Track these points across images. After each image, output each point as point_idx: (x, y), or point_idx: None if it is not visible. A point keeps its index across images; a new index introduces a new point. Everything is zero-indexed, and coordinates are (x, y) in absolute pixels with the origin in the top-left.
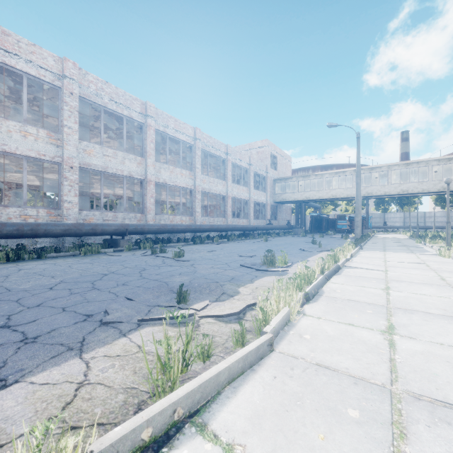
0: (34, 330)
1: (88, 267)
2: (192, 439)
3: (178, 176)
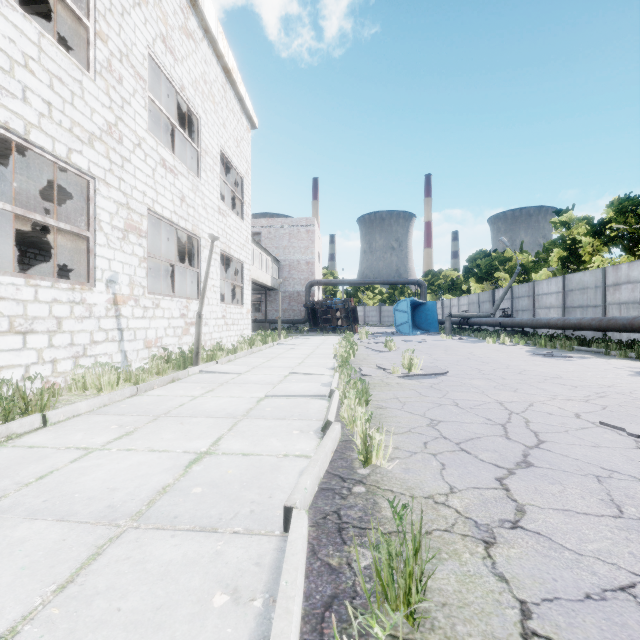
0: None
1: None
2: None
3: None
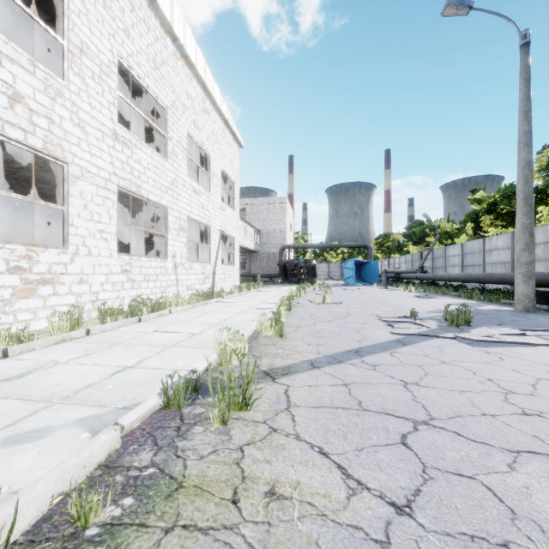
0: None
1: None
2: None
3: None
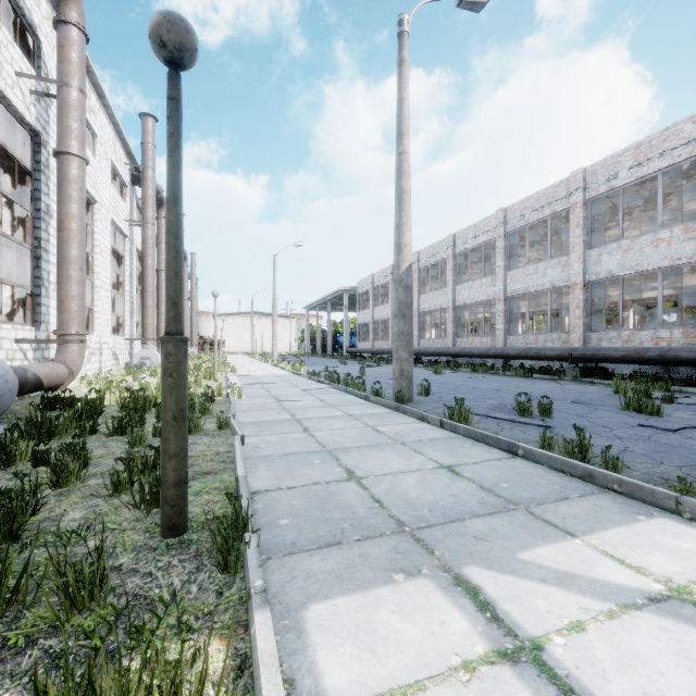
0: None
1: None
2: (266, 364)
3: (478, 290)
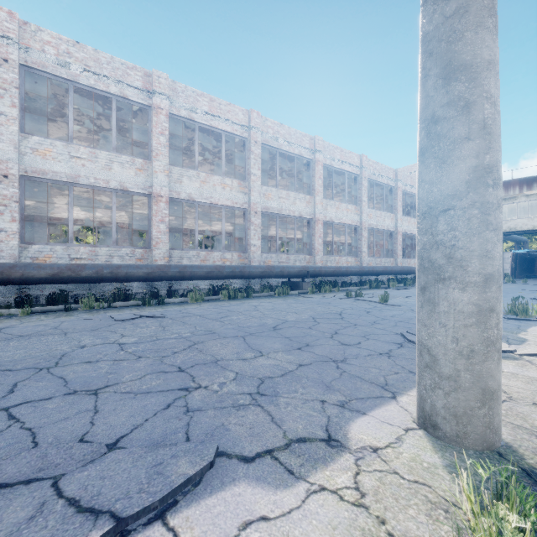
0: (374, 349)
1: (308, 307)
2: None
3: (344, 212)
